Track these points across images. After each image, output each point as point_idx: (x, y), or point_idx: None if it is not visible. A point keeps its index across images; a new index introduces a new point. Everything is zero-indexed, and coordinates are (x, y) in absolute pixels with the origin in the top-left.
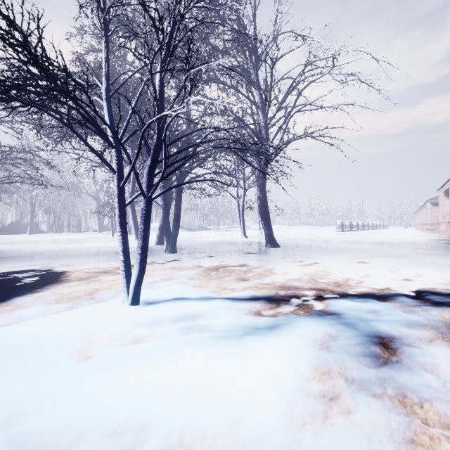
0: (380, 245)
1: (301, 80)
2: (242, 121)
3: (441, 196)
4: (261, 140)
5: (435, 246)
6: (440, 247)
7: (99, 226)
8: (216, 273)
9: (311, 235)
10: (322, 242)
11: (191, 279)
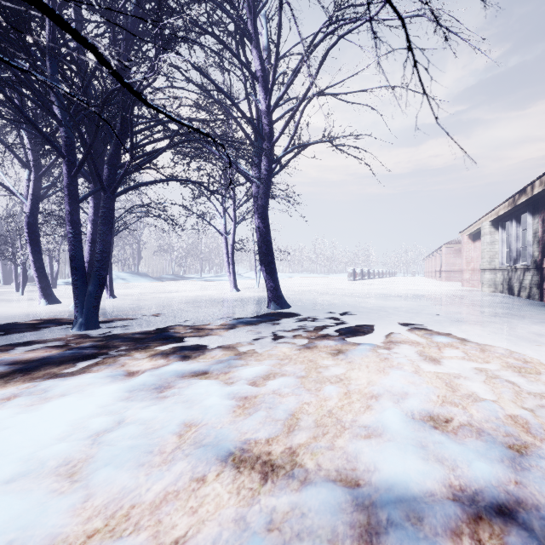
0: (416, 299)
1: (329, 32)
2: (231, 99)
3: (465, 239)
4: (261, 134)
5: (480, 300)
6: (487, 301)
7: (4, 274)
8: (144, 413)
9: (321, 285)
10: (342, 297)
11: (23, 477)
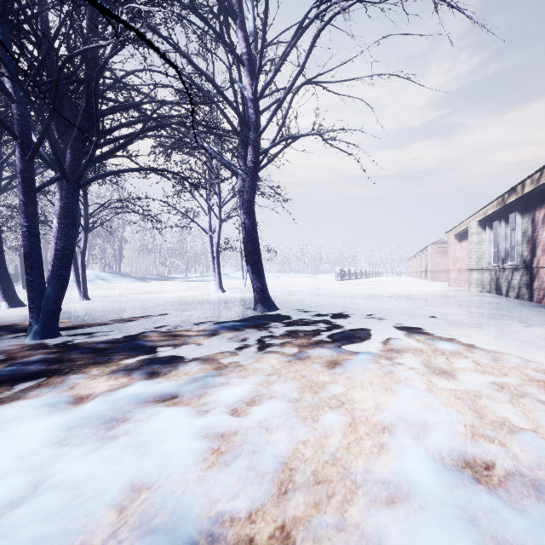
0: (407, 299)
1: (321, 11)
2: (214, 83)
3: (451, 239)
4: (247, 123)
5: (470, 300)
6: (477, 301)
7: None
8: (77, 467)
9: (309, 285)
10: (332, 298)
11: None
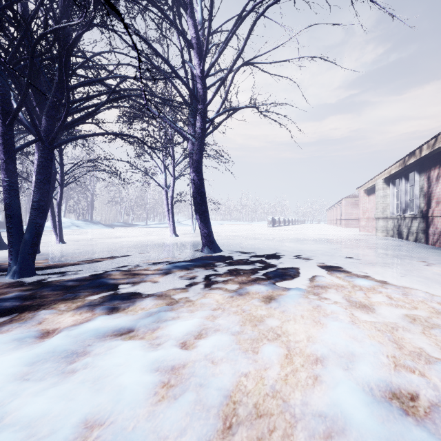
0: (327, 242)
1: (257, 3)
2: (168, 62)
3: (361, 194)
4: (195, 96)
5: (377, 243)
6: (383, 244)
7: None
8: (35, 403)
9: (246, 231)
10: (266, 241)
11: None
